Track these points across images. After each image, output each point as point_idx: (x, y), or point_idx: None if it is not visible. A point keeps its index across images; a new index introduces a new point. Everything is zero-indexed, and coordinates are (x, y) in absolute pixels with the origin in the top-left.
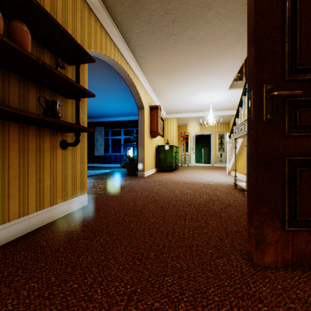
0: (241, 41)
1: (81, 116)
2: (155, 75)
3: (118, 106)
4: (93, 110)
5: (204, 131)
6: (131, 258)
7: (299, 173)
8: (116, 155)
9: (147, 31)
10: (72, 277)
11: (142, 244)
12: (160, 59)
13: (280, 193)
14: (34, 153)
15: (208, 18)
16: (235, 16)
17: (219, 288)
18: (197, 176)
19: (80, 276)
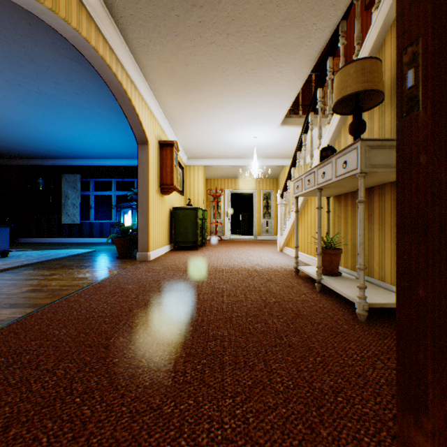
0: (306, 42)
1: None
2: (167, 86)
3: (104, 140)
4: (56, 143)
5: (244, 189)
6: None
7: None
8: (103, 223)
9: None
10: None
11: None
12: (175, 54)
13: None
14: None
15: None
16: None
17: None
18: (235, 256)
19: None
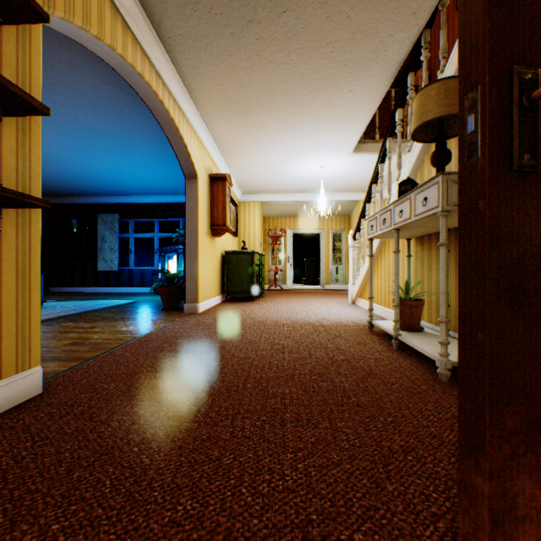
0: (382, 56)
1: (21, 170)
2: (219, 112)
3: (146, 173)
4: (92, 179)
5: (309, 229)
6: None
7: None
8: (144, 269)
9: (200, 4)
10: None
11: (162, 539)
12: (229, 76)
13: None
14: None
15: None
16: None
17: None
18: (298, 309)
19: None
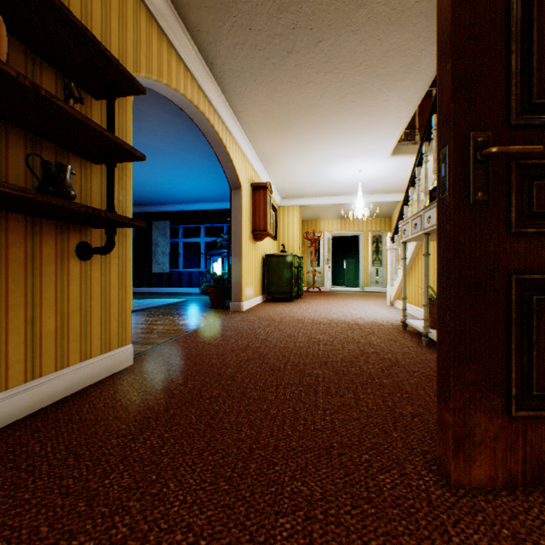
0: (415, 67)
1: (121, 198)
2: (261, 128)
3: (195, 184)
4: (149, 191)
5: (348, 231)
6: (211, 477)
7: (536, 305)
8: (191, 271)
9: (246, 44)
10: (85, 525)
11: (233, 445)
12: (270, 97)
13: (500, 345)
14: (20, 267)
15: (356, 23)
16: (405, 22)
17: (389, 541)
18: (335, 309)
19: (104, 521)
